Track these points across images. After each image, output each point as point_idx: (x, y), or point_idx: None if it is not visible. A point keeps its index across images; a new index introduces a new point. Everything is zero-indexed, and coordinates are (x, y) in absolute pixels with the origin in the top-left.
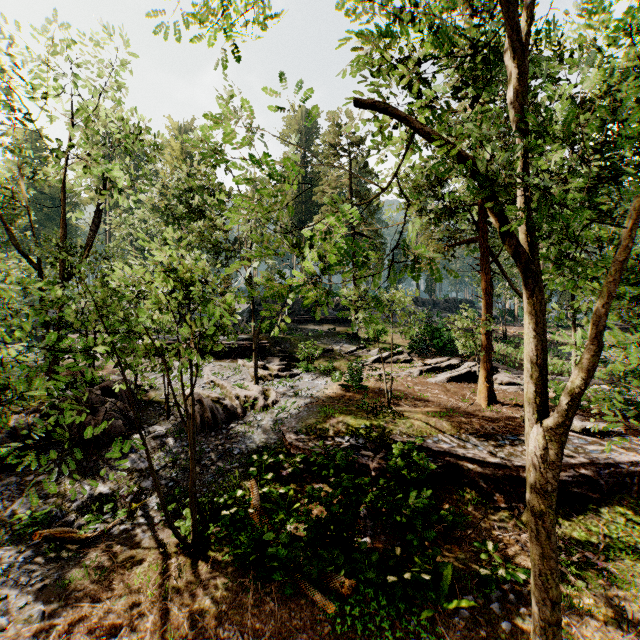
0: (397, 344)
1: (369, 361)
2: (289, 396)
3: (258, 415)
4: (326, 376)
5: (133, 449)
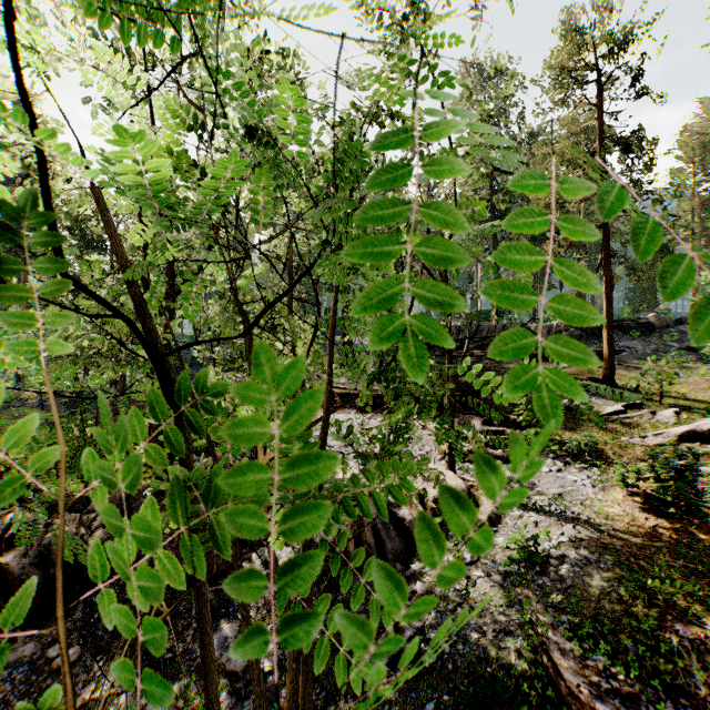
0: (707, 401)
1: (668, 437)
2: (520, 506)
3: (463, 547)
4: (586, 465)
5: (231, 606)
